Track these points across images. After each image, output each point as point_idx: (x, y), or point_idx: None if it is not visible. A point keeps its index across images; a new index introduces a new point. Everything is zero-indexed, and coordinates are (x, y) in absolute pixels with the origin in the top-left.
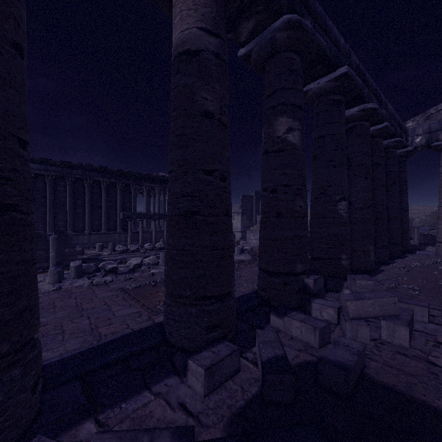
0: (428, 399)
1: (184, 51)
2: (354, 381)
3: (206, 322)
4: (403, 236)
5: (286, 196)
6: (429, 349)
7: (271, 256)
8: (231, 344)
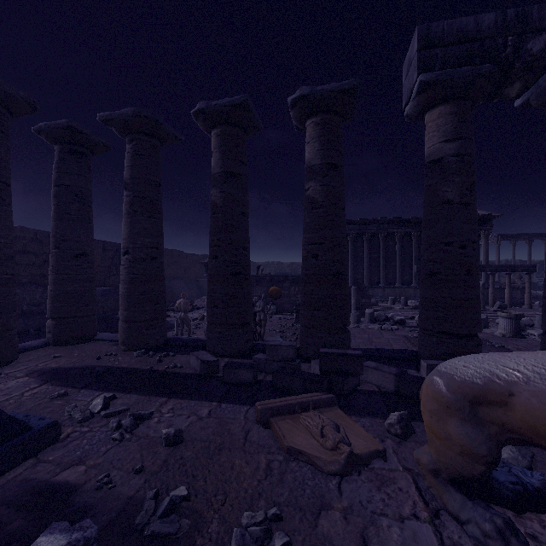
0: None
1: (430, 161)
2: None
3: (444, 350)
4: None
5: None
6: None
7: None
8: None
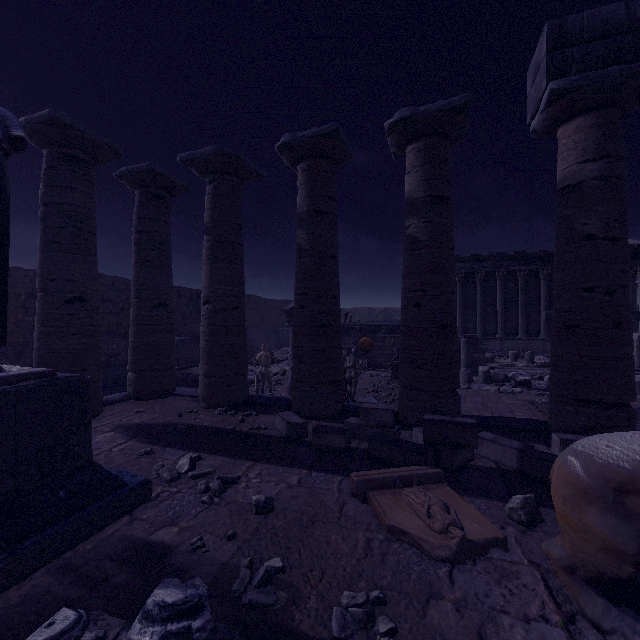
0: None
1: (564, 186)
2: None
3: (583, 422)
4: None
5: None
6: None
7: None
8: None
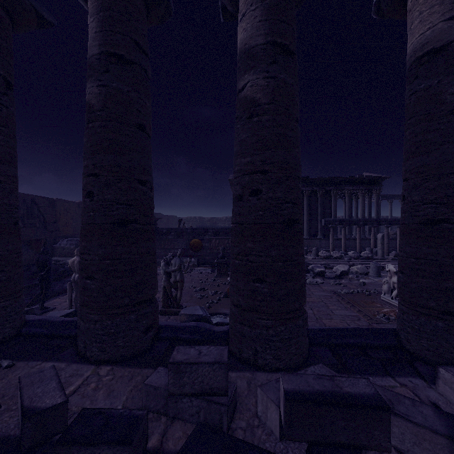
0: None
1: (424, 53)
2: None
3: None
4: None
5: None
6: None
7: None
8: None
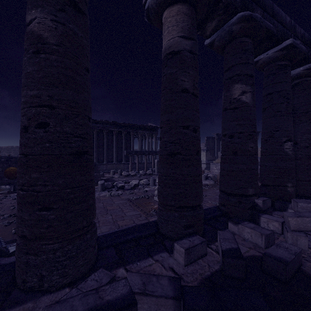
0: None
1: (170, 52)
2: (291, 272)
3: (184, 222)
4: None
5: (240, 140)
6: None
7: (229, 182)
8: (200, 237)
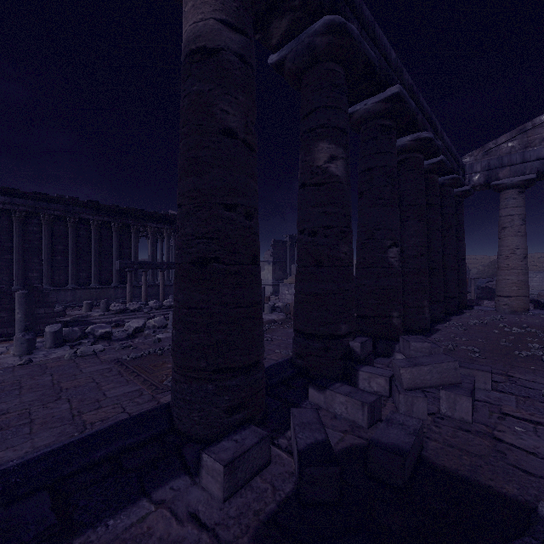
0: (496, 484)
1: (197, 48)
2: (411, 468)
3: (227, 402)
4: (460, 289)
5: (327, 240)
6: (494, 423)
7: (310, 315)
8: (258, 430)
